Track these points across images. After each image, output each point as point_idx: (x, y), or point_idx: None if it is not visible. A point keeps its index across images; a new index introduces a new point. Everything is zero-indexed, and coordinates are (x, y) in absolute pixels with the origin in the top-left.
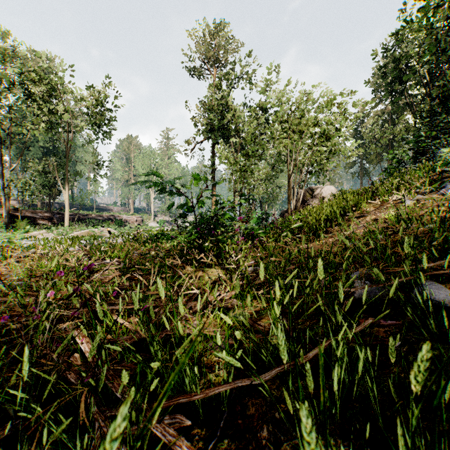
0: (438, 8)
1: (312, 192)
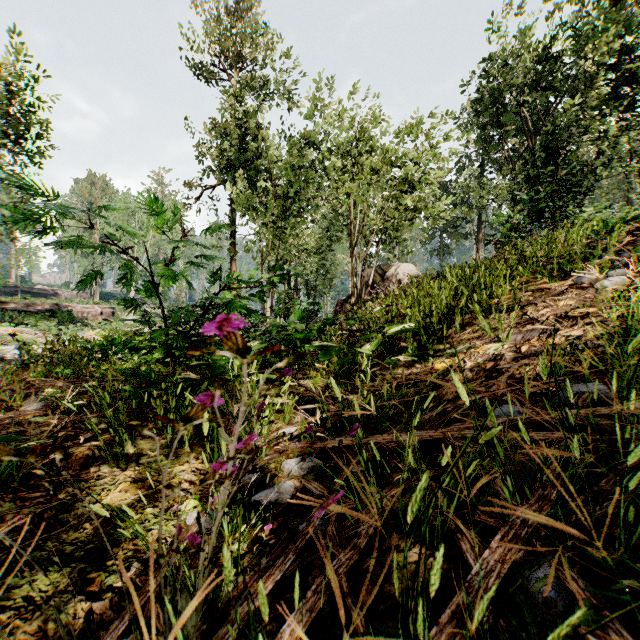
0: None
1: (383, 272)
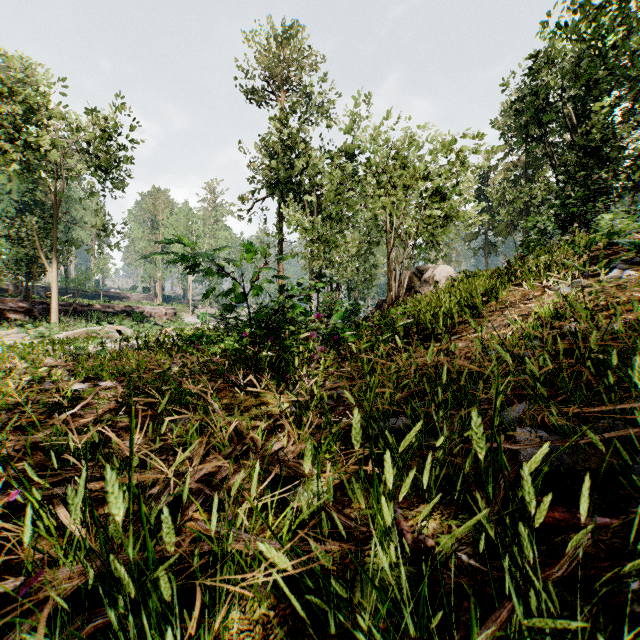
0: (603, 9)
1: (421, 274)
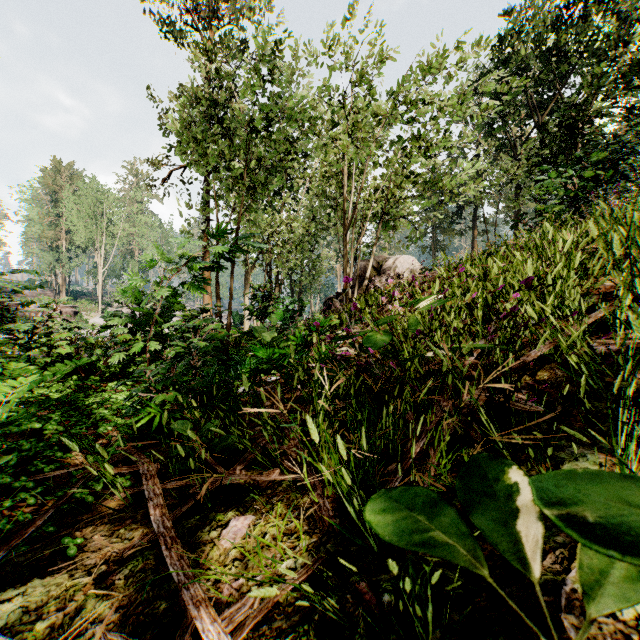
0: None
1: (379, 265)
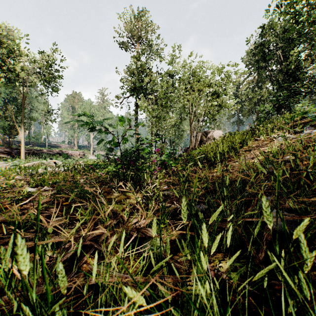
0: None
1: (206, 134)
